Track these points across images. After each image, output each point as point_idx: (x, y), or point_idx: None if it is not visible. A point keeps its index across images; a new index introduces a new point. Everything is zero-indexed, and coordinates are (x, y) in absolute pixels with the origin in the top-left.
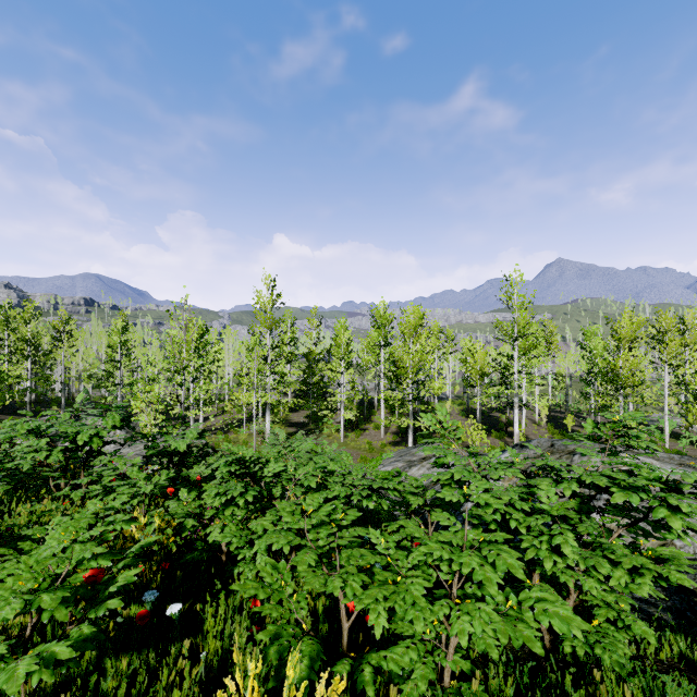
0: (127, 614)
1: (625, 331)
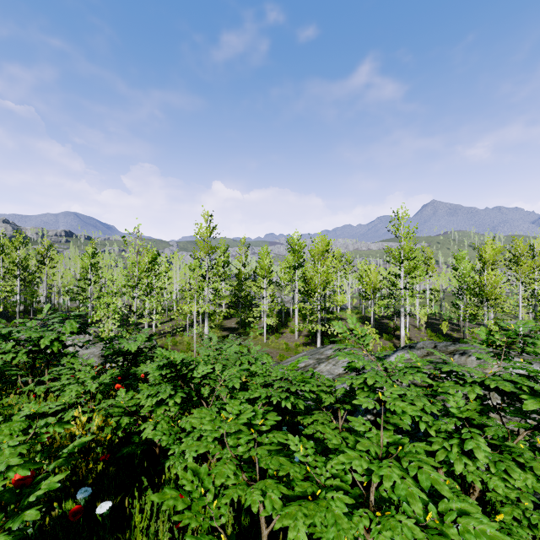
0: (58, 513)
1: (489, 255)
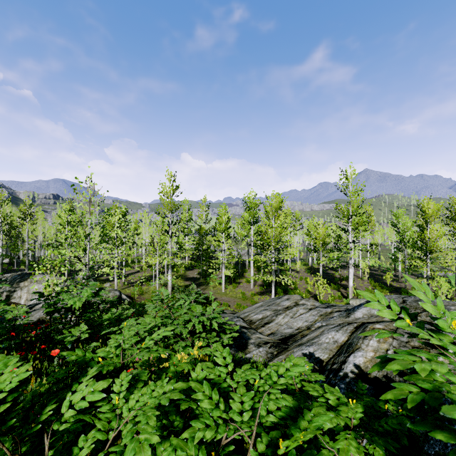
0: None
1: (431, 211)
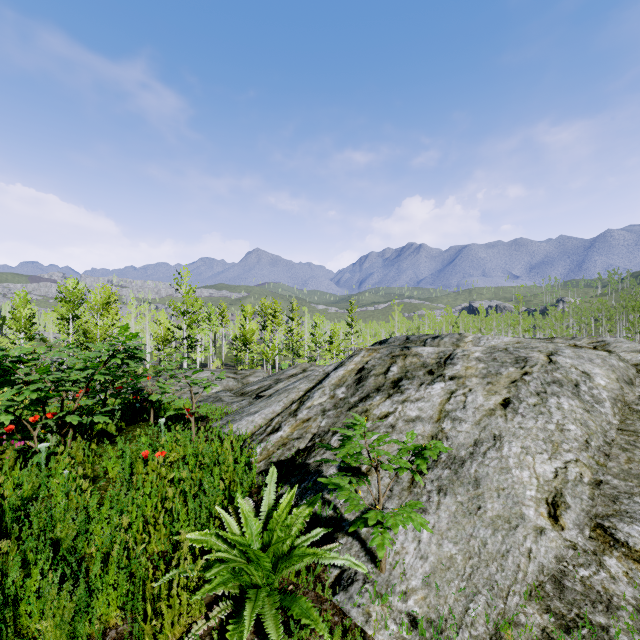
0: None
1: (250, 311)
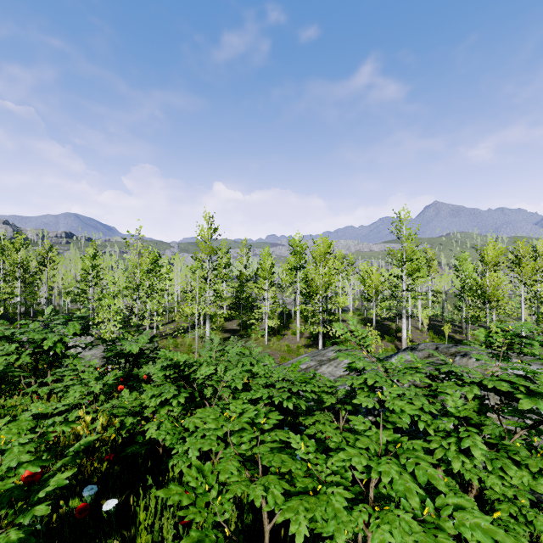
0: (65, 510)
1: (491, 257)
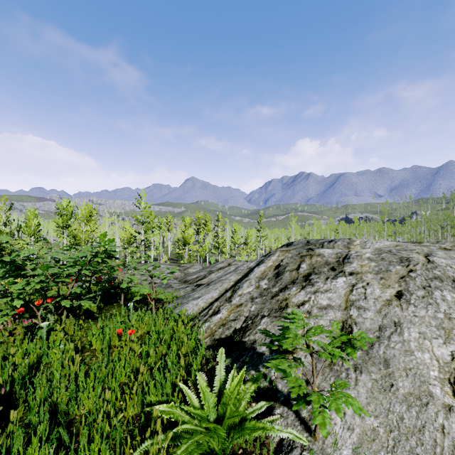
0: None
1: (188, 221)
